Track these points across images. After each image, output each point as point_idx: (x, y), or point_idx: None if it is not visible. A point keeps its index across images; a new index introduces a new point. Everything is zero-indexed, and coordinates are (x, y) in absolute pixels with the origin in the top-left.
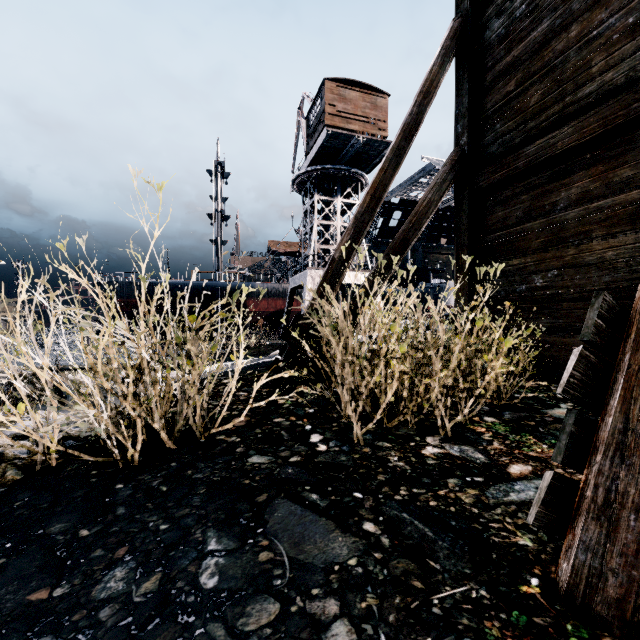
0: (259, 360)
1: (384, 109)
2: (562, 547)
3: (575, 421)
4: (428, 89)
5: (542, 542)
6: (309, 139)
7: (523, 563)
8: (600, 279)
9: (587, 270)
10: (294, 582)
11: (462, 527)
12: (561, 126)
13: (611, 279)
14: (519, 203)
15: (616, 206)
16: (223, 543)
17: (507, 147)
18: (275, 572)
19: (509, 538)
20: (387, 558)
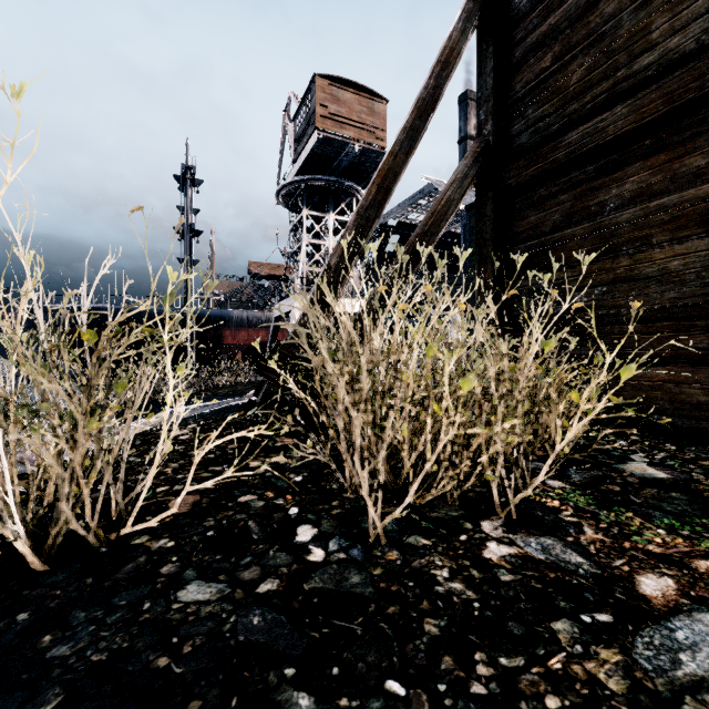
0: (231, 402)
1: (382, 116)
2: None
3: None
4: (447, 59)
5: None
6: (297, 144)
7: None
8: (663, 295)
9: (645, 285)
10: None
11: None
12: (611, 107)
13: (677, 295)
14: (557, 204)
15: (684, 204)
16: None
17: (542, 136)
18: None
19: None
20: None
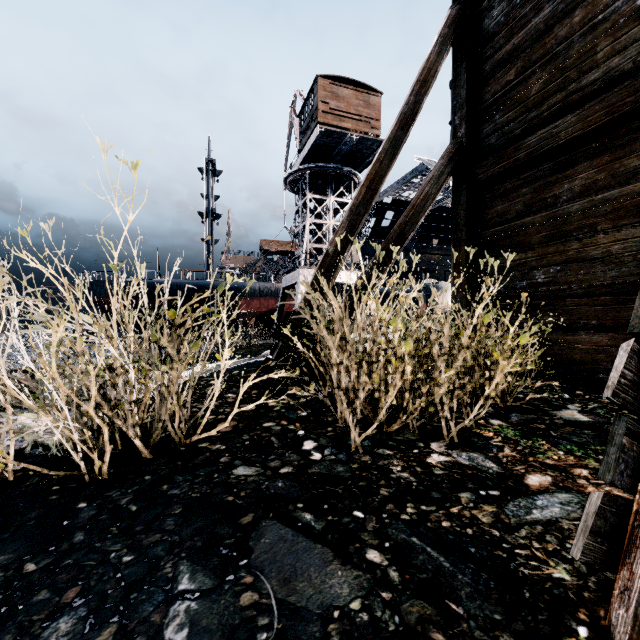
0: (250, 360)
1: (377, 107)
2: (613, 586)
3: (626, 431)
4: (425, 78)
5: (581, 574)
6: (301, 137)
7: (564, 604)
8: (606, 274)
9: (592, 265)
10: (283, 636)
11: (483, 555)
12: (564, 115)
13: (617, 274)
14: (519, 196)
15: (623, 197)
16: (197, 580)
17: (507, 138)
18: (260, 621)
19: (541, 569)
20: (397, 599)
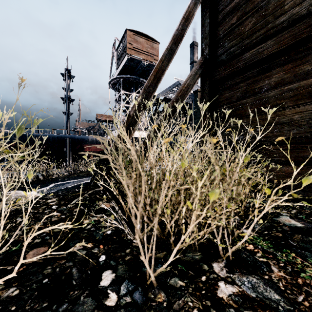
0: (83, 181)
1: (157, 50)
2: None
3: None
4: (187, 16)
5: None
6: (118, 61)
7: None
8: (290, 132)
9: (282, 126)
10: None
11: None
12: (265, 42)
13: (297, 131)
14: (239, 88)
15: (300, 88)
16: None
17: (232, 55)
18: None
19: None
20: None
